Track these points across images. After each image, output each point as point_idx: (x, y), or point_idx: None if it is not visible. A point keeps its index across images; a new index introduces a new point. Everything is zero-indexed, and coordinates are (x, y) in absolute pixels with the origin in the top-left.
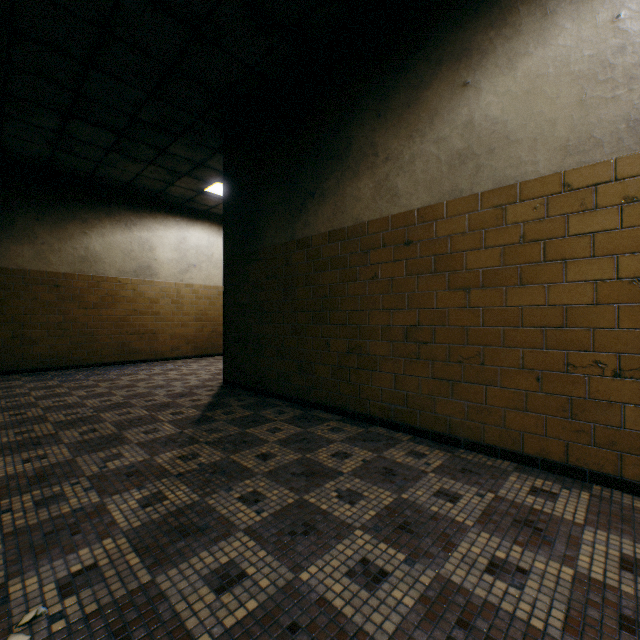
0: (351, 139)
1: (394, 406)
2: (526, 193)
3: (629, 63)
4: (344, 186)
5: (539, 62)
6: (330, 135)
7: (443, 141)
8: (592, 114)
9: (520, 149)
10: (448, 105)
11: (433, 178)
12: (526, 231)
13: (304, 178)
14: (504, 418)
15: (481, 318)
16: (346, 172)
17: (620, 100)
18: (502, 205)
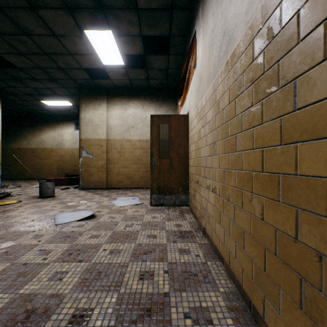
0: (23, 133)
1: (31, 176)
2: (48, 149)
3: (56, 139)
4: (21, 141)
5: (49, 135)
6: (18, 131)
7: (38, 140)
8: (53, 143)
9: (47, 144)
10: (39, 135)
11: (37, 144)
12: (48, 153)
13: (11, 136)
14: (46, 175)
15: (43, 163)
16: (22, 138)
17: (56, 142)
18: (45, 150)
